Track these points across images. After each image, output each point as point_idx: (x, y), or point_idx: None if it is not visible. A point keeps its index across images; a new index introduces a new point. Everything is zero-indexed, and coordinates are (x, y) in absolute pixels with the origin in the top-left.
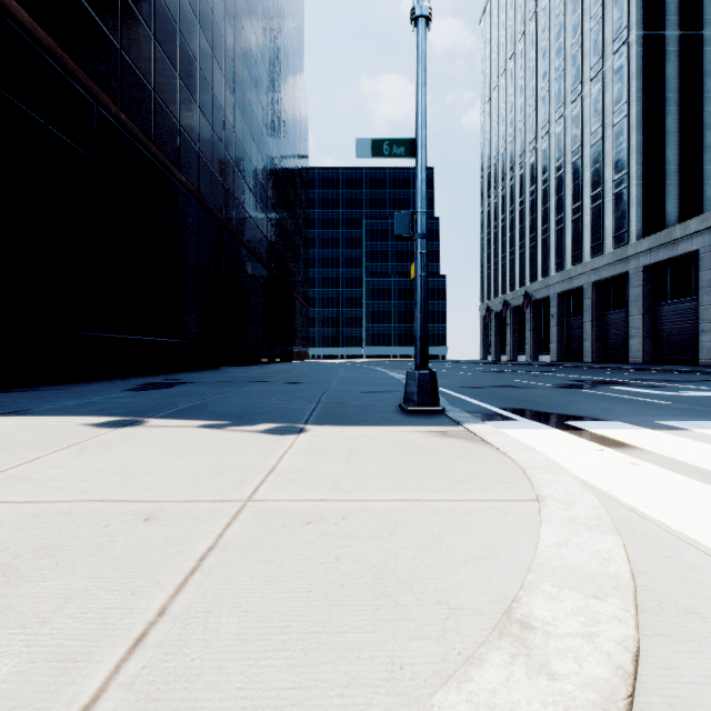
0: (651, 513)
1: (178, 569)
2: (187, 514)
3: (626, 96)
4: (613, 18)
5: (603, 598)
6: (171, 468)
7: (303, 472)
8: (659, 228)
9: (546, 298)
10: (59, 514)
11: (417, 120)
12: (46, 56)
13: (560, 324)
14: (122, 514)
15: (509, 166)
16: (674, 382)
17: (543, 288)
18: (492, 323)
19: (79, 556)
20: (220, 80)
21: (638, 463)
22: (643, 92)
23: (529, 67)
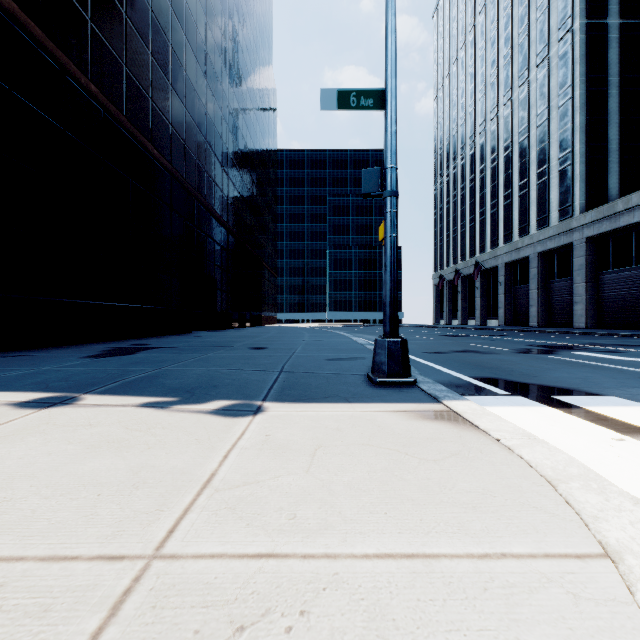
0: None
1: None
2: (37, 600)
3: (570, 79)
4: (558, 8)
5: None
6: (73, 477)
7: (250, 486)
8: (601, 202)
9: (494, 267)
10: None
11: (386, 69)
12: (9, 20)
13: (508, 292)
14: None
15: (460, 146)
16: (630, 347)
17: (492, 258)
18: (444, 291)
19: None
20: (192, 61)
21: None
22: (587, 76)
23: (479, 55)
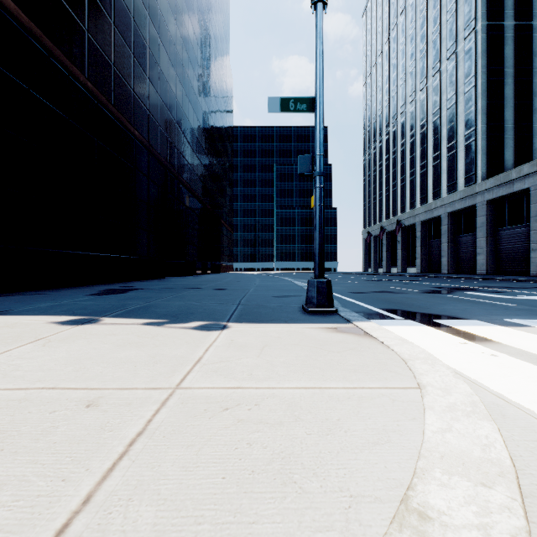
0: (516, 399)
1: (108, 454)
2: (123, 401)
3: (474, 71)
4: (464, 12)
5: (491, 485)
6: (116, 359)
7: (224, 363)
8: (499, 171)
9: (412, 224)
10: (15, 401)
11: (316, 83)
12: (28, 36)
13: (423, 245)
14: (68, 401)
15: (385, 124)
16: (513, 289)
17: (411, 217)
18: (372, 244)
19: (23, 441)
20: (165, 58)
21: (497, 355)
22: (487, 68)
23: (400, 49)
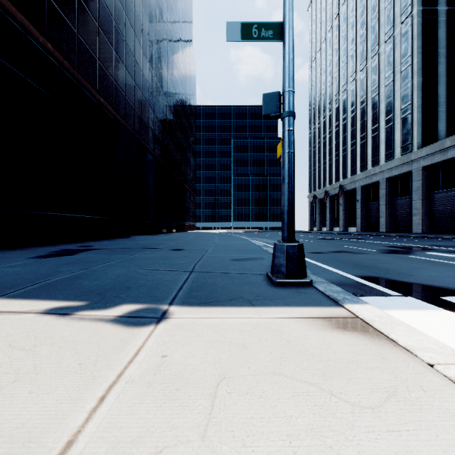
0: None
1: None
2: None
3: (410, 51)
4: None
5: None
6: None
7: None
8: (433, 141)
9: (353, 189)
10: None
11: (284, 4)
12: None
13: (363, 207)
14: None
15: (328, 102)
16: None
17: (352, 182)
18: (317, 206)
19: None
20: (131, 34)
21: None
22: (422, 48)
23: (342, 36)
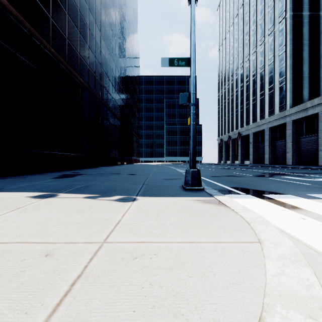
0: (321, 250)
1: (57, 292)
2: (69, 252)
3: (284, 42)
4: (279, 6)
5: (316, 318)
6: (66, 221)
7: (134, 224)
8: (300, 102)
9: (247, 135)
10: None
11: (190, 48)
12: (15, 20)
13: (254, 147)
14: (34, 252)
15: (231, 74)
16: (309, 174)
17: (246, 130)
18: (223, 146)
19: (2, 282)
20: (98, 34)
21: (305, 218)
22: (293, 40)
23: (240, 29)
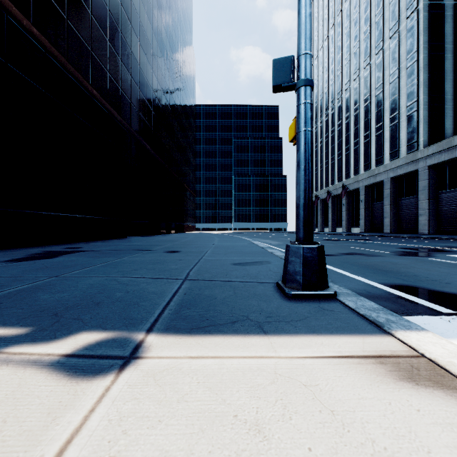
0: None
1: None
2: None
3: (416, 47)
4: None
5: None
6: None
7: None
8: (439, 139)
9: (356, 189)
10: None
11: None
12: None
13: (367, 207)
14: None
15: (330, 100)
16: None
17: (355, 182)
18: (319, 207)
19: None
20: (127, 25)
21: None
22: (429, 44)
23: (345, 33)
